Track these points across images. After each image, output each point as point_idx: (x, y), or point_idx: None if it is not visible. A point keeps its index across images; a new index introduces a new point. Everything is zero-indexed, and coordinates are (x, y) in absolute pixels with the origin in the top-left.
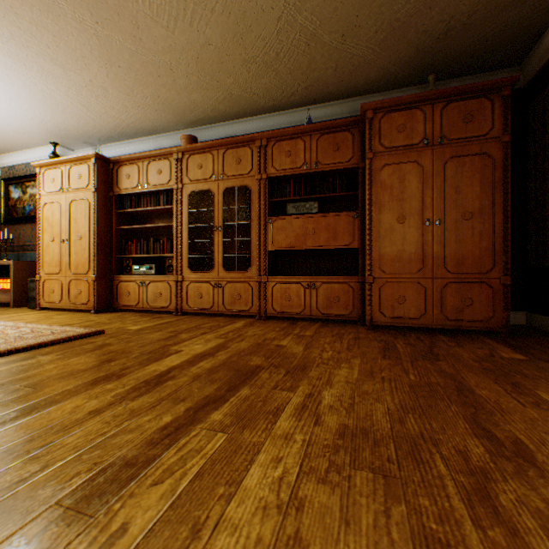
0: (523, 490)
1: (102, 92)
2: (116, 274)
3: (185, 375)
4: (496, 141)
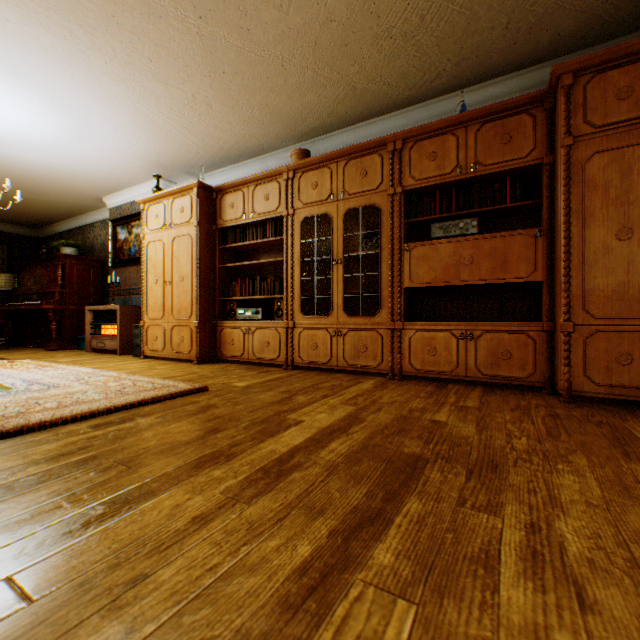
0: None
1: (205, 108)
2: (219, 319)
3: (315, 463)
4: None
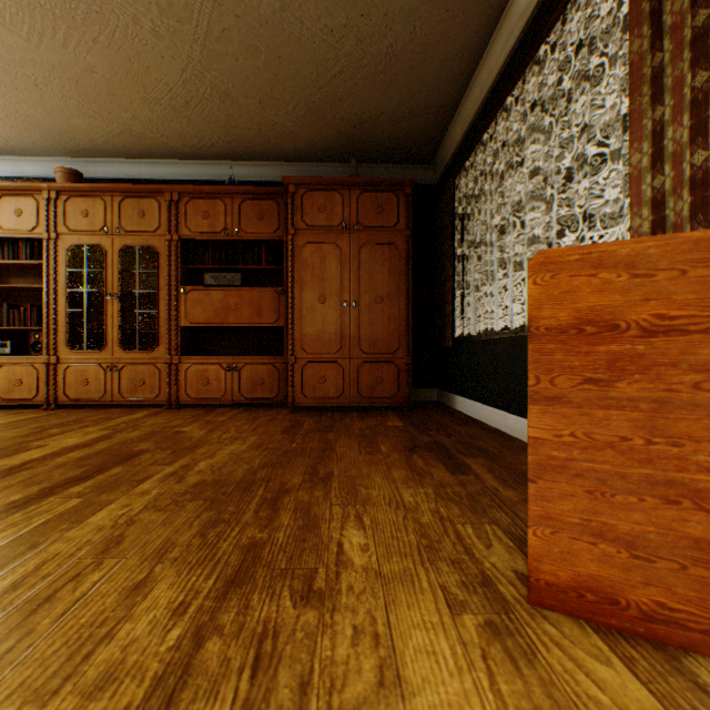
0: (304, 494)
1: None
2: None
3: (47, 465)
4: (401, 234)
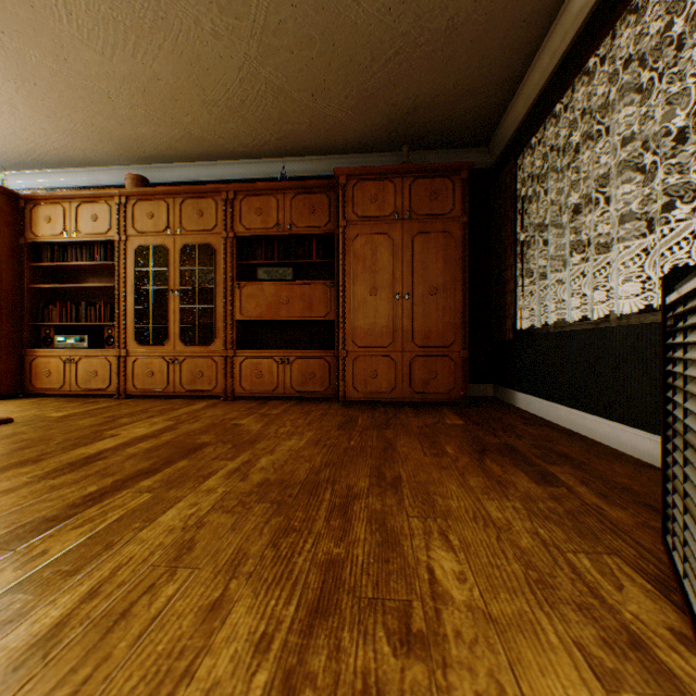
0: (375, 501)
1: (9, 108)
2: (29, 347)
3: (119, 455)
4: (457, 221)
